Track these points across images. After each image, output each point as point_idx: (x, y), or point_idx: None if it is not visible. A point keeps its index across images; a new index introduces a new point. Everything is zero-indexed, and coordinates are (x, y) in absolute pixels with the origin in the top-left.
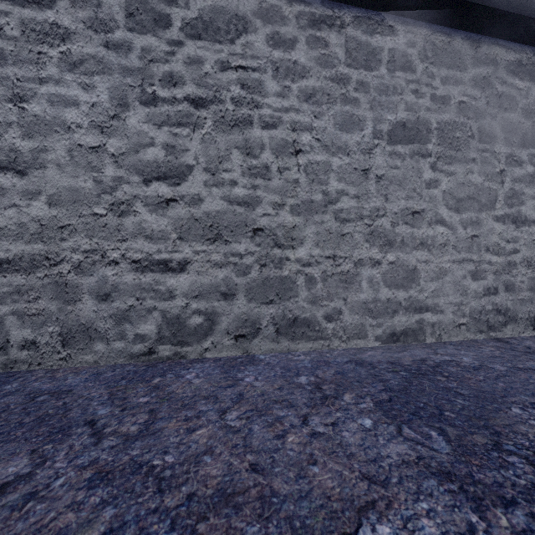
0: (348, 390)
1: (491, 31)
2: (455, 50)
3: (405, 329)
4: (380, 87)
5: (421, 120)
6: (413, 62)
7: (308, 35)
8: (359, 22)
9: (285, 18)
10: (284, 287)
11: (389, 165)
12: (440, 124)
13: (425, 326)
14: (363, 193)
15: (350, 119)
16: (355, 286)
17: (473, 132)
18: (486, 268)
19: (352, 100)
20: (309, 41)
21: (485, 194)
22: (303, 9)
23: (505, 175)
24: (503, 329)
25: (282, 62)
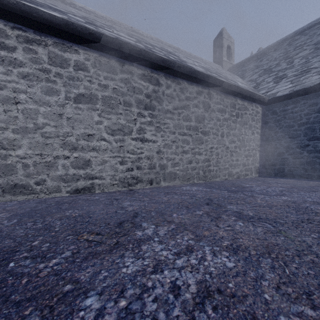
0: (8, 212)
1: (129, 60)
2: (111, 65)
3: (84, 187)
4: (69, 77)
5: (93, 94)
6: (88, 67)
7: (24, 46)
8: (56, 45)
9: (9, 36)
10: (8, 169)
11: (75, 113)
12: (103, 97)
13: (95, 185)
14: (59, 125)
15: (51, 90)
16: (54, 168)
17: (121, 101)
18: (127, 160)
19: (52, 81)
20: (25, 49)
21: (127, 128)
22: (21, 33)
23: (137, 121)
24: (136, 185)
25: (7, 57)
